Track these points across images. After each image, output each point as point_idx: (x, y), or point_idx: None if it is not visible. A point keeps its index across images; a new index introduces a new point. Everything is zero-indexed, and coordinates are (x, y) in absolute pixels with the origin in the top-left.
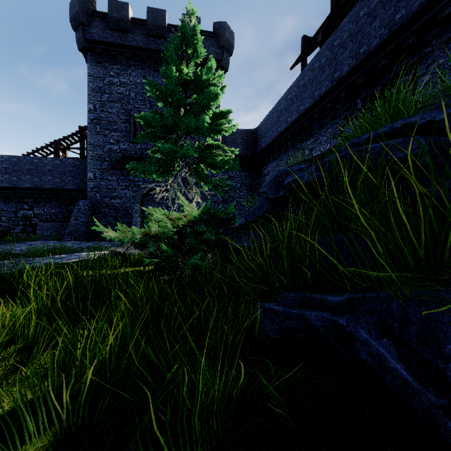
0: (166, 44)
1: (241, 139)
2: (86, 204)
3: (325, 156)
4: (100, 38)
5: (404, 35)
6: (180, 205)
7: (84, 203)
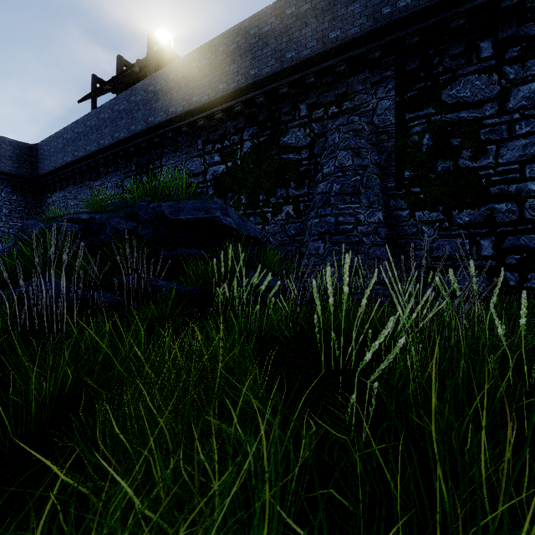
0: None
1: (10, 152)
2: None
3: (52, 220)
4: None
5: (153, 134)
6: None
7: None
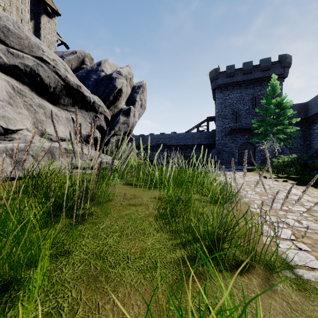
0: (252, 75)
1: (295, 110)
2: (216, 150)
3: None
4: (222, 82)
5: None
6: (258, 149)
7: (215, 150)
